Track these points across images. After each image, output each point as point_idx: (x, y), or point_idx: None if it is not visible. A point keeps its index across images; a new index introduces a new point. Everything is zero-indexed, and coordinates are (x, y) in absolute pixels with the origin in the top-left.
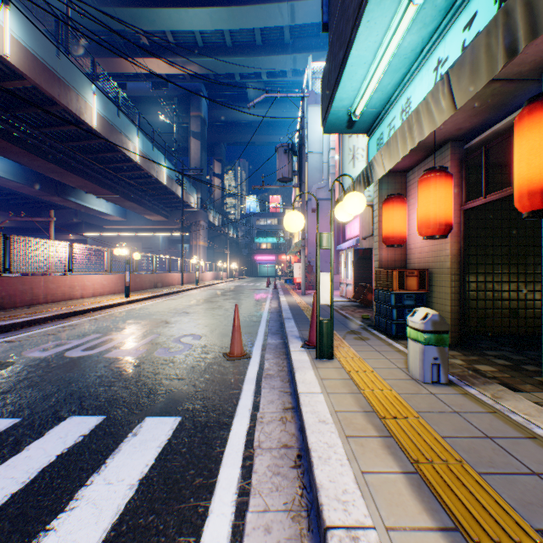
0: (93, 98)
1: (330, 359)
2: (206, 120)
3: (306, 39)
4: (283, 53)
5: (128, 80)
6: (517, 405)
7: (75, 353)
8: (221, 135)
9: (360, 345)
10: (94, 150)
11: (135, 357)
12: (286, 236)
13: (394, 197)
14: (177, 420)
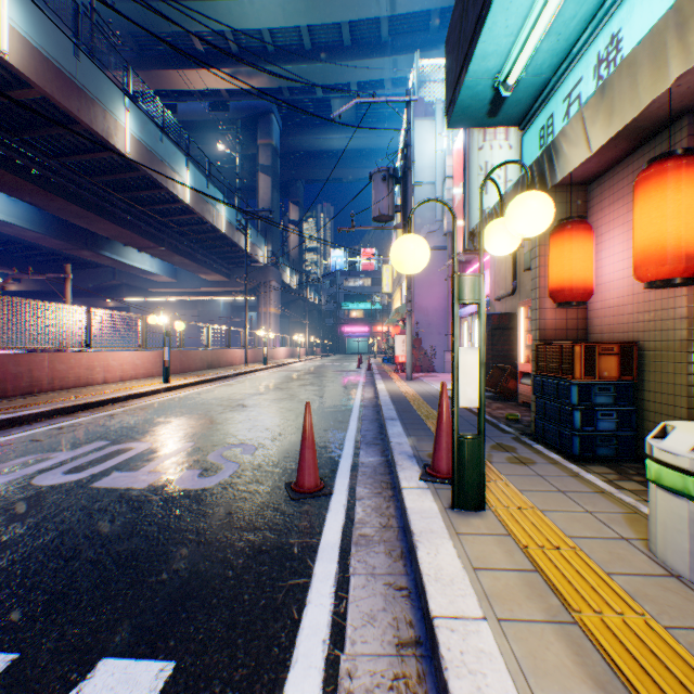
0: (126, 116)
1: (478, 510)
2: (279, 150)
3: (411, 35)
4: (380, 56)
5: (179, 100)
6: None
7: (49, 478)
8: (299, 170)
9: (523, 477)
10: (130, 187)
11: (140, 489)
12: (383, 300)
13: (573, 221)
14: (163, 675)
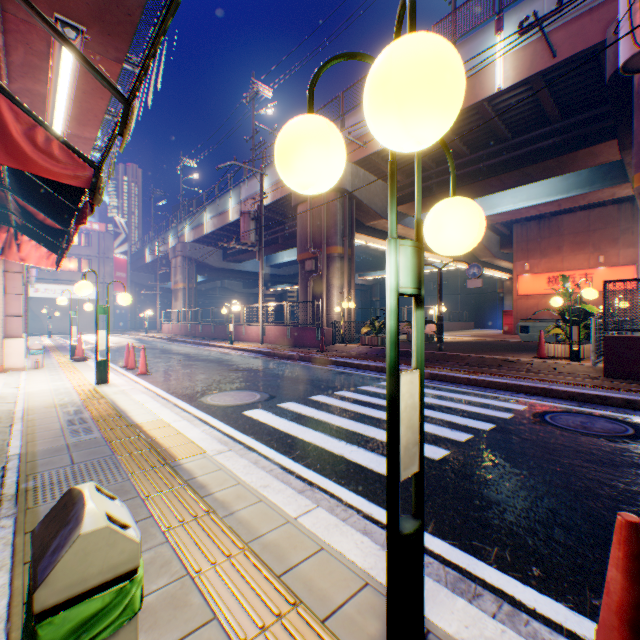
0: None
1: None
2: None
3: None
4: None
5: None
6: None
7: None
8: None
9: None
10: None
11: None
12: None
13: None
14: None
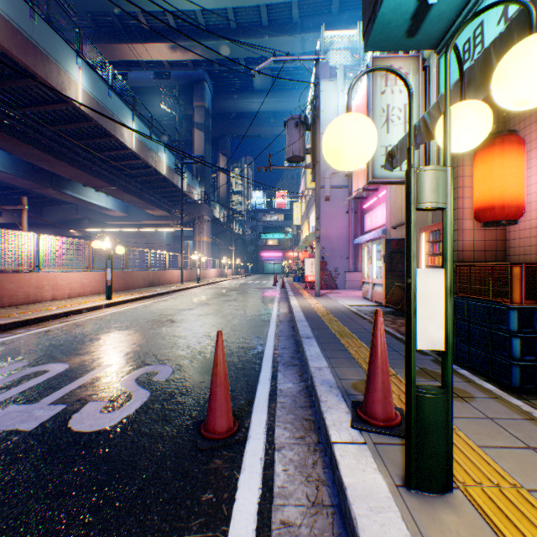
0: (79, 74)
1: (444, 491)
2: (210, 111)
3: (316, 17)
4: (291, 34)
5: (129, 69)
6: None
7: None
8: (226, 127)
9: (472, 421)
10: (85, 136)
11: (24, 433)
12: (294, 231)
13: (504, 135)
14: None
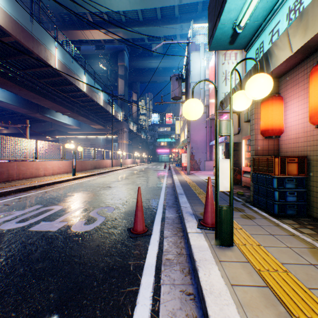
0: (56, 50)
1: (229, 246)
2: (127, 68)
3: (189, 14)
4: (174, 23)
5: (81, 44)
6: None
7: (8, 225)
8: (137, 77)
9: (250, 226)
10: (58, 84)
11: (53, 231)
12: (176, 137)
13: (273, 95)
14: None
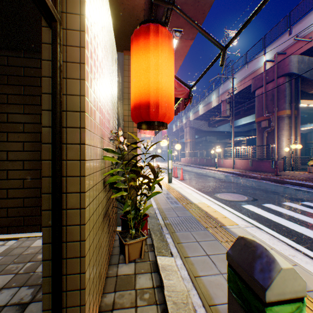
0: None
1: None
2: None
3: None
4: None
5: None
6: (175, 281)
7: None
8: None
9: None
10: None
11: None
12: None
13: None
14: None
